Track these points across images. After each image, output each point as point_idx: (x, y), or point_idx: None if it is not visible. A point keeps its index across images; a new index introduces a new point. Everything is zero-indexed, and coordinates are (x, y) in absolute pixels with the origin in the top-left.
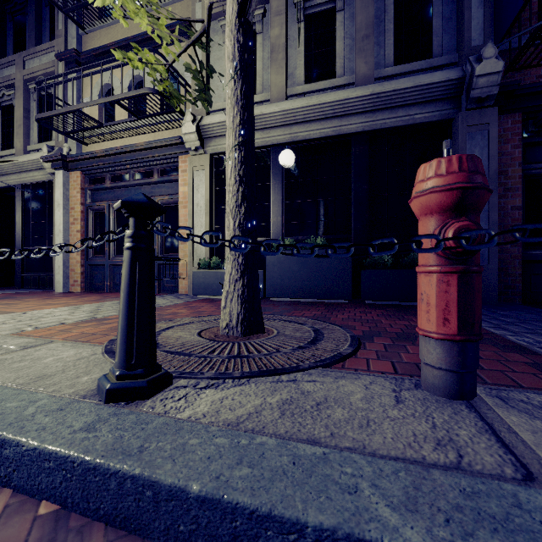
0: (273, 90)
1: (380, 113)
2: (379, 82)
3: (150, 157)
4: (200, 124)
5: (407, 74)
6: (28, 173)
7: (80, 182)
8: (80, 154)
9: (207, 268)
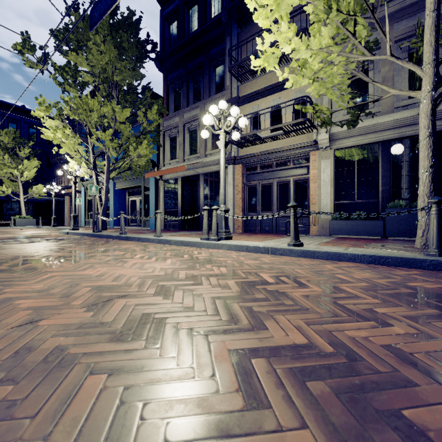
0: (383, 106)
1: None
2: None
3: (289, 154)
4: (329, 132)
5: None
6: (208, 167)
7: (241, 170)
8: (245, 155)
9: (339, 219)
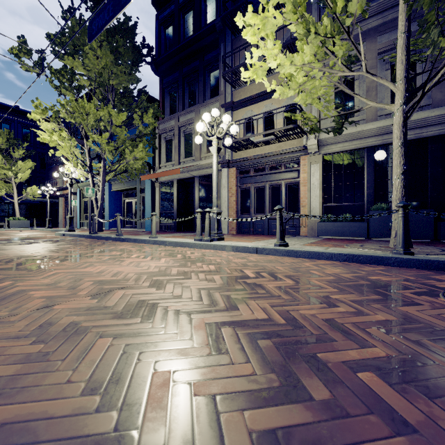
0: (368, 114)
1: None
2: None
3: (281, 158)
4: (318, 138)
5: None
6: (203, 170)
7: (235, 174)
8: (238, 159)
9: (326, 221)
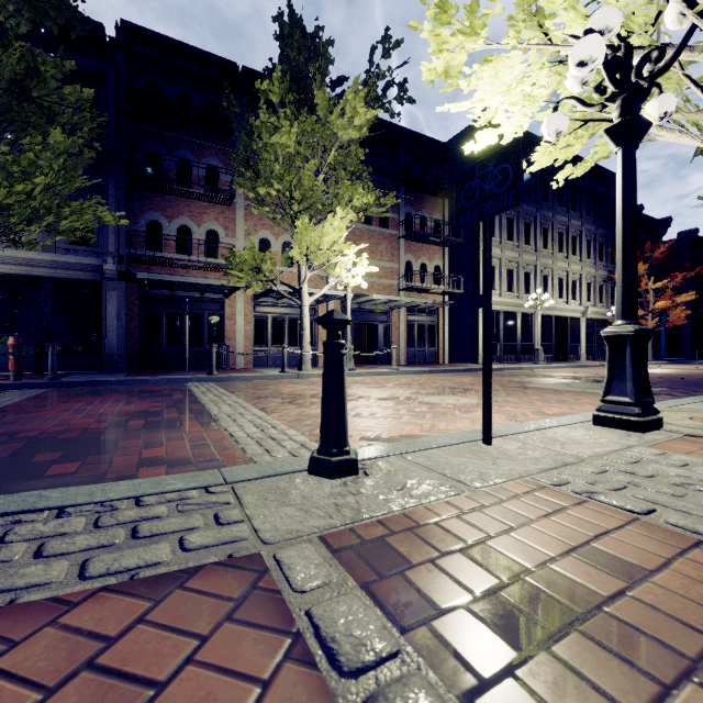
0: None
1: (59, 270)
2: (58, 253)
3: None
4: None
5: (79, 251)
6: None
7: None
8: None
9: None
